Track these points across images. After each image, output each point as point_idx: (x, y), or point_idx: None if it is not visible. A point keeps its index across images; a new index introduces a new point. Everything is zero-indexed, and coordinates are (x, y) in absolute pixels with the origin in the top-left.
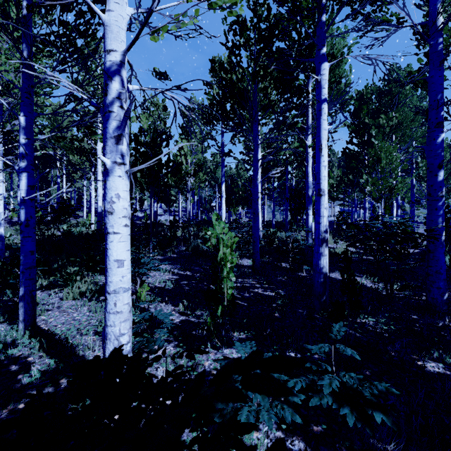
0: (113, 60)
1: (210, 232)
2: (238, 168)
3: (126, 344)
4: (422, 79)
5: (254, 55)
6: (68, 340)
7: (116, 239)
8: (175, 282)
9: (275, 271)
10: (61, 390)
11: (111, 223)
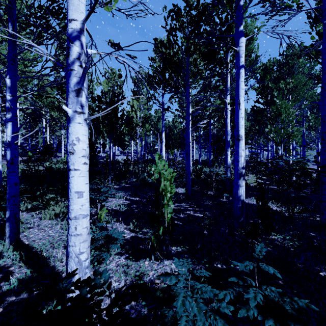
0: (74, 27)
1: (153, 168)
2: (174, 121)
3: (85, 260)
4: (315, 52)
5: (186, 35)
6: (41, 254)
7: (76, 174)
8: (127, 206)
9: (203, 197)
10: (34, 296)
11: (72, 162)
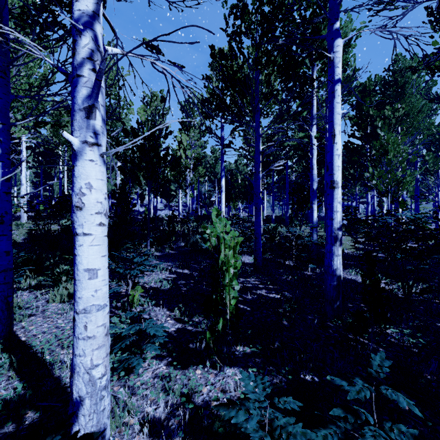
0: (83, 9)
1: (209, 230)
2: (237, 163)
3: (100, 377)
4: (439, 63)
5: (255, 41)
6: (41, 359)
7: (87, 242)
8: (172, 282)
9: (279, 269)
10: (24, 428)
11: (80, 222)
